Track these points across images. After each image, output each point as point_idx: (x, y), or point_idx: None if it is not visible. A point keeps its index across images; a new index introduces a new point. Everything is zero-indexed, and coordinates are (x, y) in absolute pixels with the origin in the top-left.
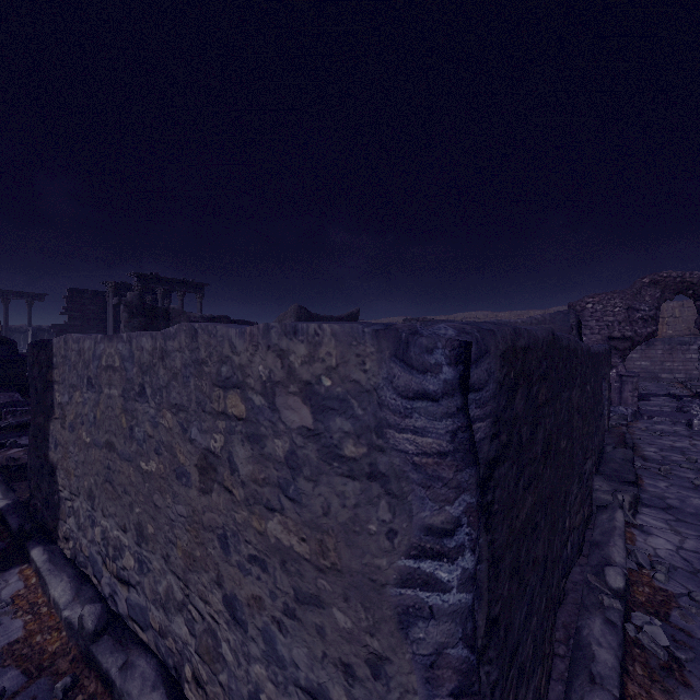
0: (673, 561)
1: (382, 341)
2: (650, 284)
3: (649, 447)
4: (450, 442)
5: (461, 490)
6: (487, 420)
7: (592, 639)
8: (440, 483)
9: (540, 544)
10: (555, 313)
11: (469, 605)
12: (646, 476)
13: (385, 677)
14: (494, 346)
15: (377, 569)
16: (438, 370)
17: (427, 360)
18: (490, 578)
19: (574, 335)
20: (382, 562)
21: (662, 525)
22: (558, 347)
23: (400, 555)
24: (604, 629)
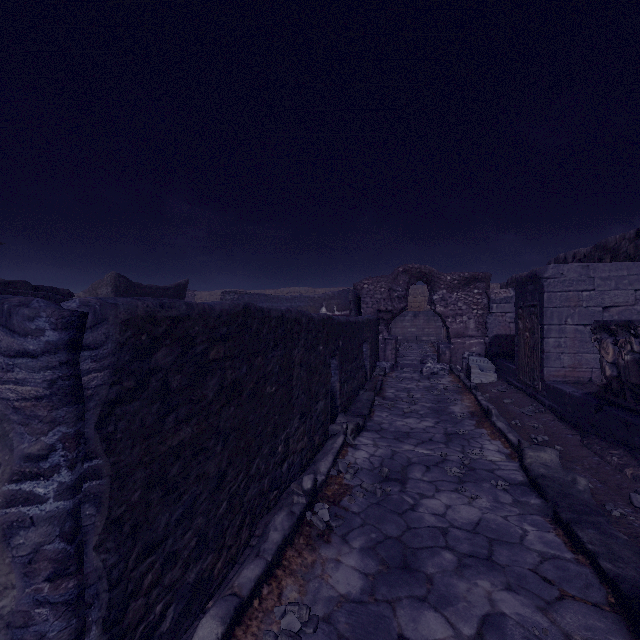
0: (363, 465)
1: None
2: (403, 272)
3: (390, 390)
4: (47, 388)
5: (56, 424)
6: (105, 371)
7: (272, 527)
8: (37, 421)
9: (213, 463)
10: (341, 291)
11: (68, 509)
12: (378, 410)
13: None
14: (114, 315)
15: None
16: (39, 334)
17: (28, 326)
18: (114, 489)
19: (352, 308)
20: None
21: (370, 442)
22: (260, 317)
23: (4, 482)
24: (285, 519)
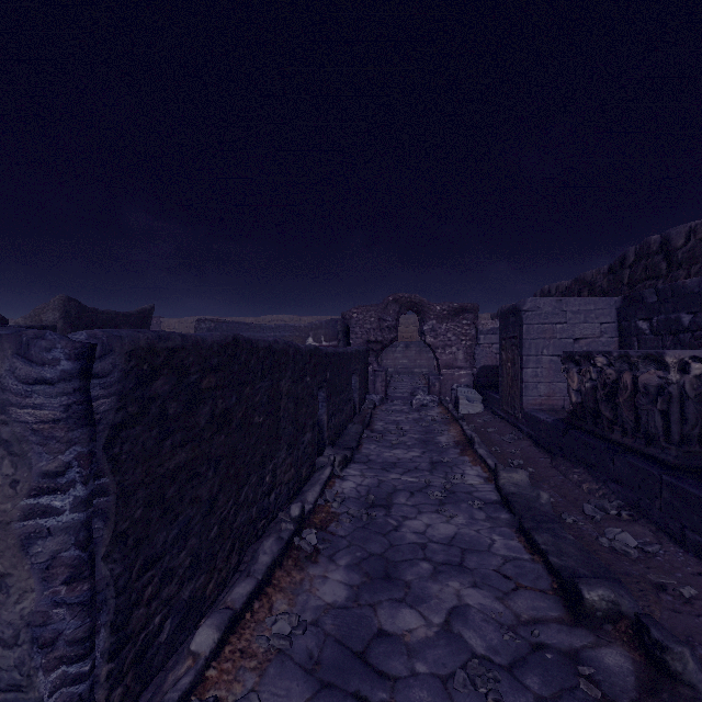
0: (350, 494)
1: (5, 343)
2: (393, 302)
3: (380, 423)
4: (63, 412)
5: (72, 444)
6: (112, 397)
7: (261, 551)
8: (54, 441)
9: (206, 488)
10: (329, 320)
11: (82, 520)
12: (367, 442)
13: (6, 588)
14: (120, 347)
15: (4, 512)
16: (55, 363)
17: (46, 356)
18: (119, 506)
19: (340, 338)
20: (7, 506)
21: (357, 473)
22: (248, 348)
23: (23, 497)
24: (273, 543)
